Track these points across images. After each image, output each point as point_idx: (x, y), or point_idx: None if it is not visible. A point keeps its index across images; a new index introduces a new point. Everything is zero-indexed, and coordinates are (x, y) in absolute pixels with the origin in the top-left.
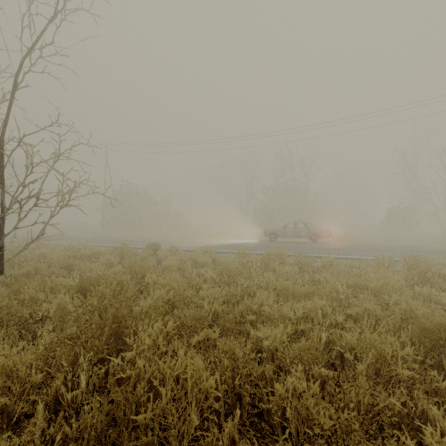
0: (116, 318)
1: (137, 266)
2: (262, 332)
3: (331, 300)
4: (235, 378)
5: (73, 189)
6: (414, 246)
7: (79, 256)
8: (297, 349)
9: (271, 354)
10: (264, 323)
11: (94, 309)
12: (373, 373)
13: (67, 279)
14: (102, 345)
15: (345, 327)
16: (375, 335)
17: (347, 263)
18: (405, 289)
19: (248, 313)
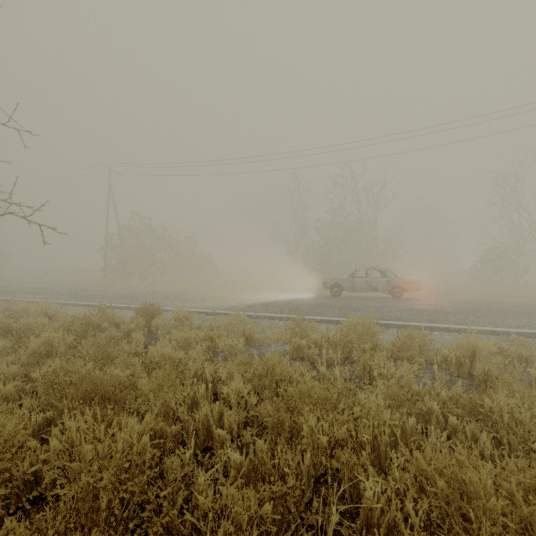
0: None
1: (71, 374)
2: None
3: None
4: None
5: None
6: None
7: (16, 329)
8: None
9: None
10: None
11: None
12: None
13: None
14: None
15: None
16: None
17: None
18: None
19: None
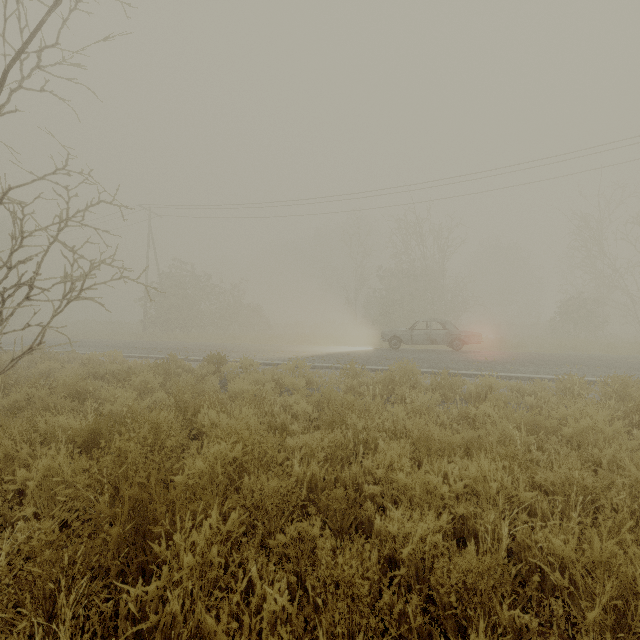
0: (139, 501)
1: (187, 394)
2: (396, 524)
3: (505, 458)
4: (355, 632)
5: (88, 273)
6: (606, 357)
7: (102, 374)
8: (465, 566)
9: (414, 569)
10: (400, 510)
11: (106, 479)
12: (612, 620)
13: (72, 418)
14: (108, 561)
15: (532, 507)
16: (613, 545)
17: (513, 387)
18: (625, 438)
19: (367, 478)
